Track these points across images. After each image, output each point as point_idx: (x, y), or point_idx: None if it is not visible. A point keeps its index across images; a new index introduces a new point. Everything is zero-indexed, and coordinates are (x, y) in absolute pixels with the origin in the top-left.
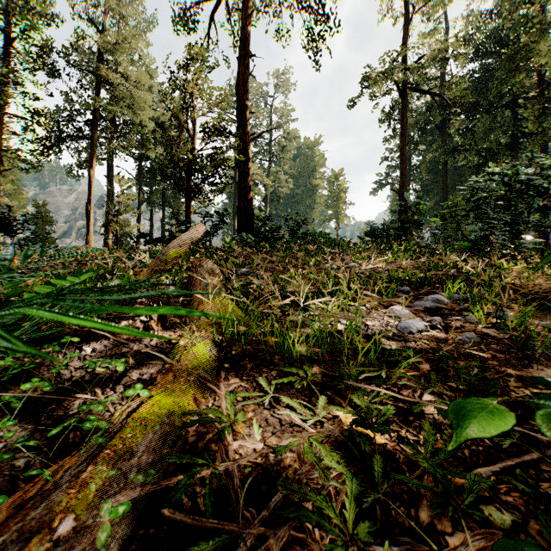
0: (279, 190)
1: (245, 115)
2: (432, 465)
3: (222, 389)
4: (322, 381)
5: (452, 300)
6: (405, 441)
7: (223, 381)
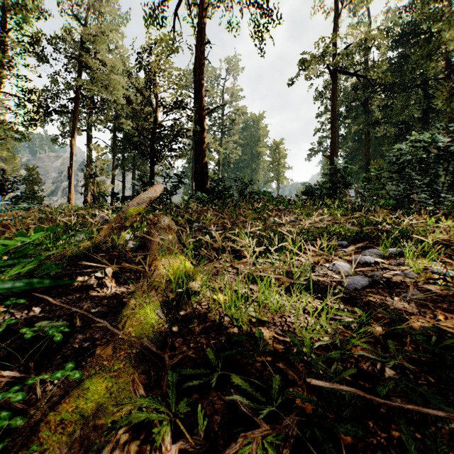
0: (229, 156)
1: (201, 93)
2: None
3: (166, 363)
4: (273, 349)
5: (387, 254)
6: (381, 447)
7: (168, 352)
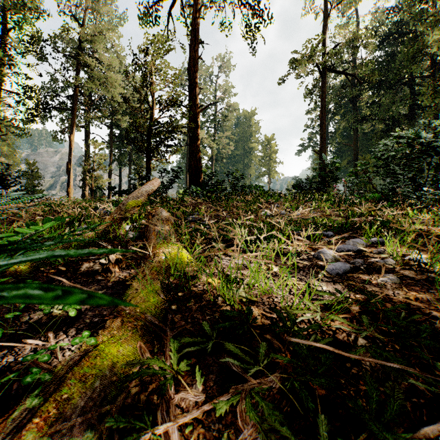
0: (222, 152)
1: (195, 91)
2: (380, 428)
3: (167, 334)
4: (261, 323)
5: (370, 244)
6: (348, 396)
7: (169, 325)
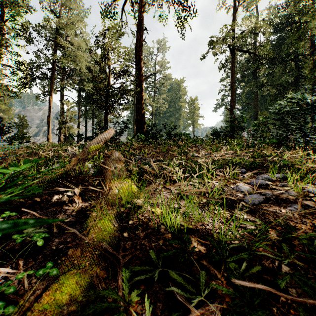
0: (160, 109)
1: (140, 64)
2: None
3: (120, 261)
4: (198, 250)
5: (274, 178)
6: None
7: (121, 252)
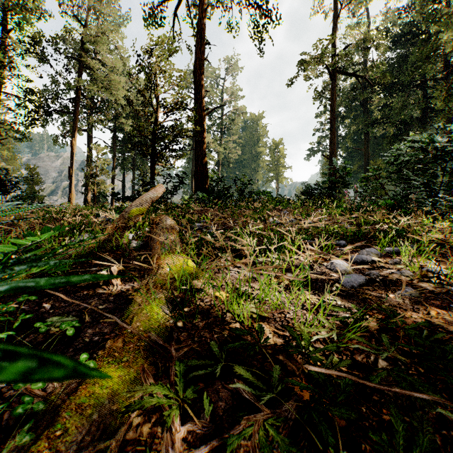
0: (229, 156)
1: (201, 93)
2: None
3: (173, 355)
4: (273, 342)
5: (384, 253)
6: (372, 428)
7: (174, 345)
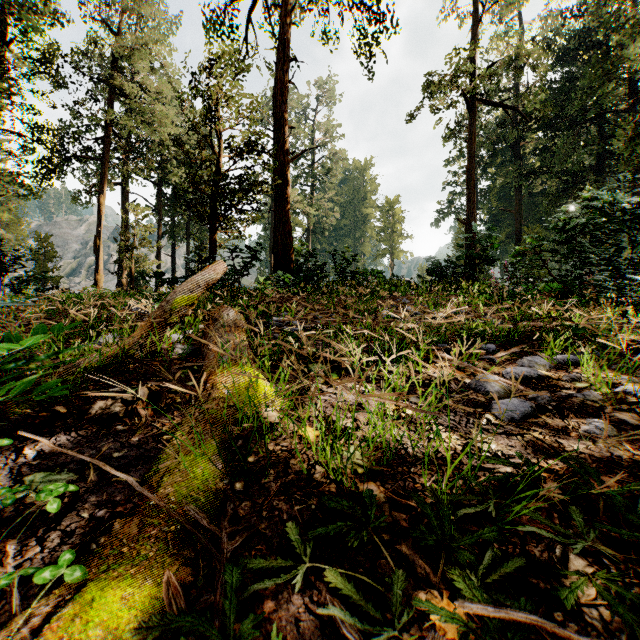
0: (324, 221)
1: (283, 130)
2: None
3: (223, 547)
4: (391, 520)
5: (555, 364)
6: None
7: (227, 527)
